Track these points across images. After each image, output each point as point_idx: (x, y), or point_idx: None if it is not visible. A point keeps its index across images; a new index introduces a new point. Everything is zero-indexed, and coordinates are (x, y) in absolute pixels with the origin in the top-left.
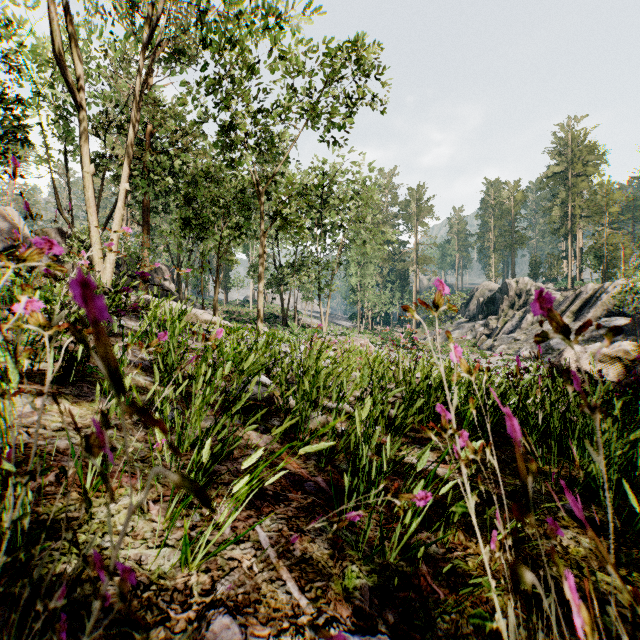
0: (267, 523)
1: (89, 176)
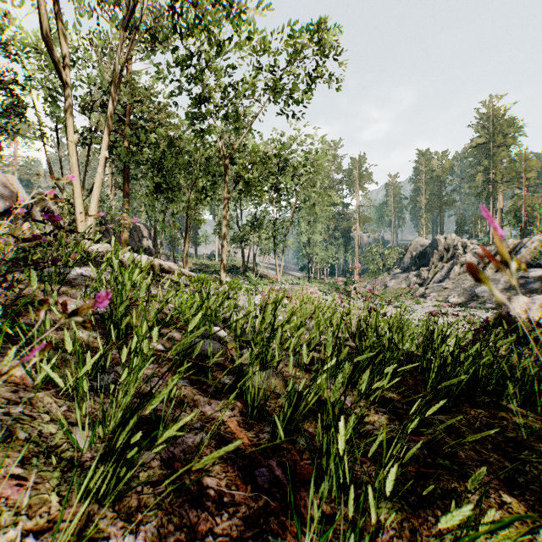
0: None
1: (72, 145)
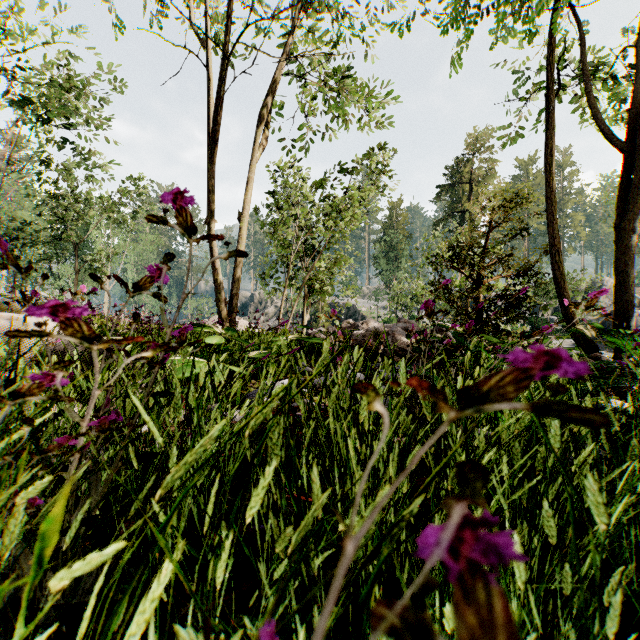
0: None
1: None
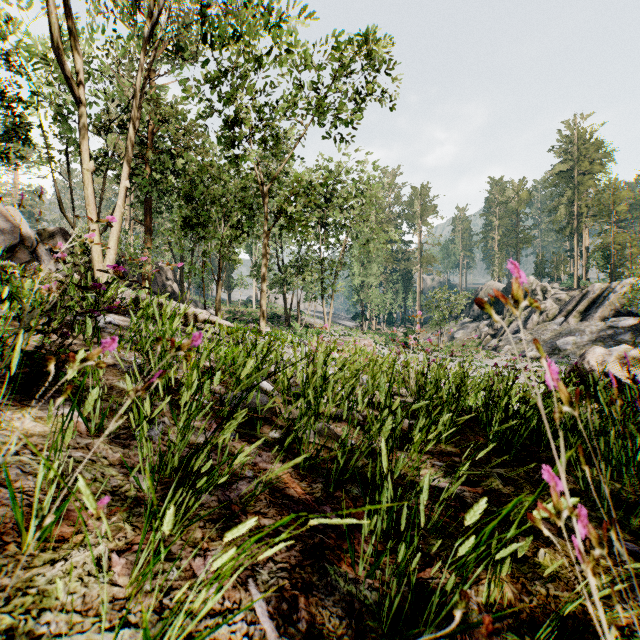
0: (264, 578)
1: (88, 173)
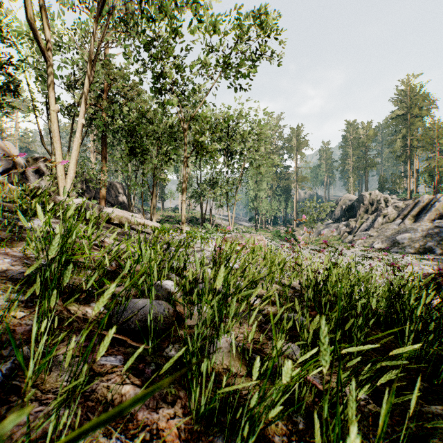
0: None
1: (54, 113)
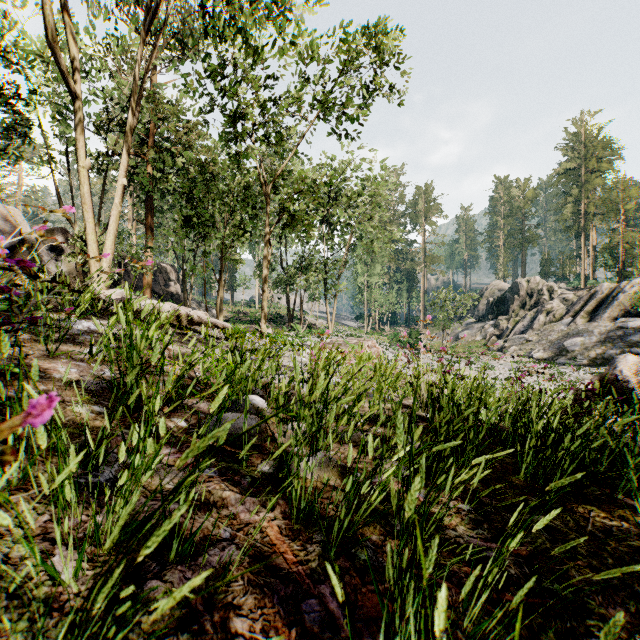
0: None
1: (84, 171)
